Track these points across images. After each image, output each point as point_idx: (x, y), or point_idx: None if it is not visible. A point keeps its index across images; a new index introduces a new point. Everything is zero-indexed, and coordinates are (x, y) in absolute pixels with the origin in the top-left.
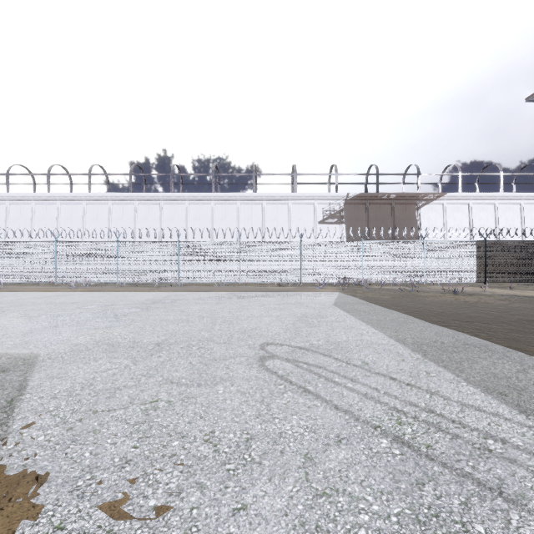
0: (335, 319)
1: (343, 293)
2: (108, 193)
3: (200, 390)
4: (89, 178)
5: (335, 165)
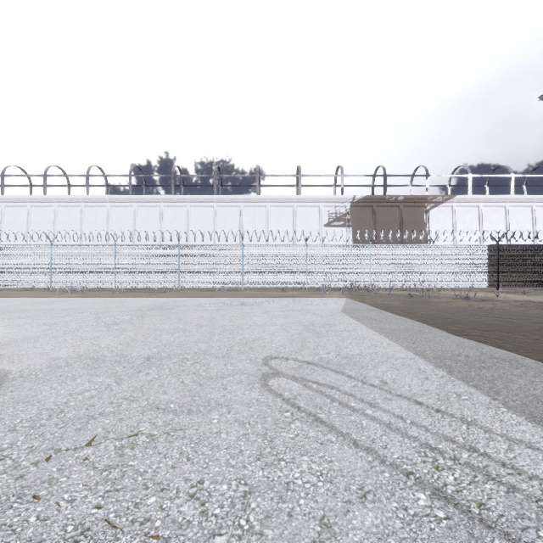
0: (344, 328)
1: (350, 299)
2: (106, 196)
3: (191, 418)
4: (87, 179)
5: (340, 166)
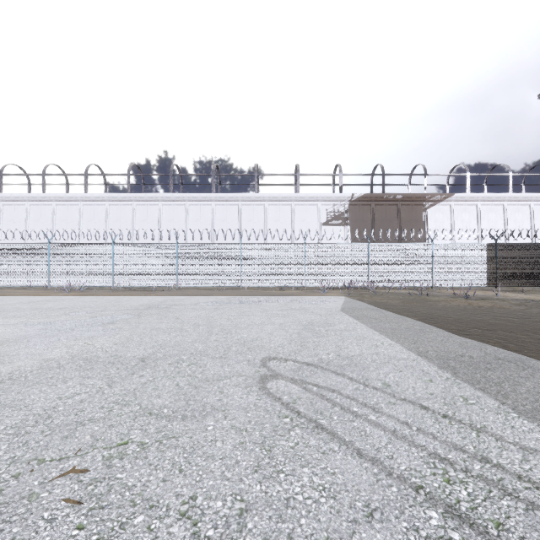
0: (344, 327)
1: (349, 297)
2: (105, 194)
3: (184, 425)
4: (86, 178)
5: (339, 165)
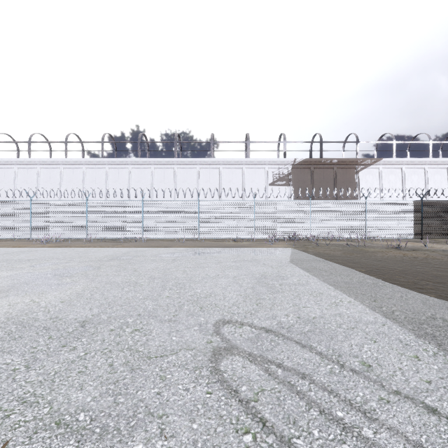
0: (297, 280)
1: (295, 248)
2: (82, 159)
3: None
4: (66, 145)
5: (283, 134)
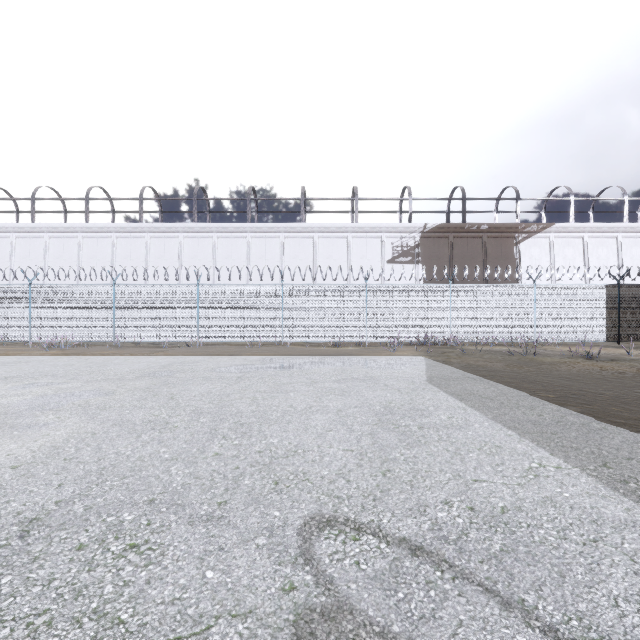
0: (447, 418)
1: (430, 358)
2: (110, 224)
3: None
4: (86, 203)
5: (408, 187)
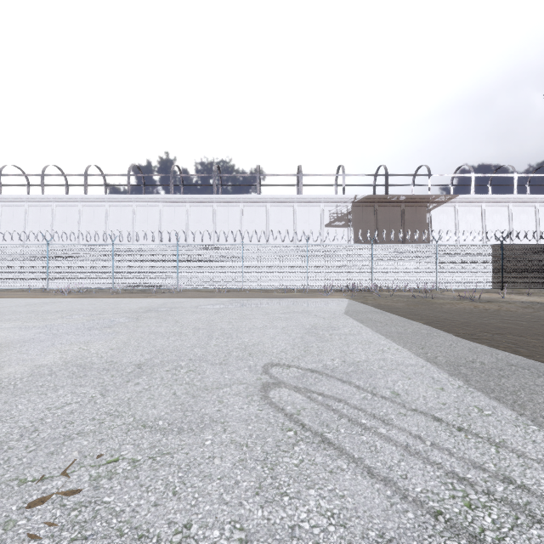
0: (348, 331)
1: (353, 300)
2: (104, 195)
3: (180, 439)
4: (85, 179)
5: (342, 166)
